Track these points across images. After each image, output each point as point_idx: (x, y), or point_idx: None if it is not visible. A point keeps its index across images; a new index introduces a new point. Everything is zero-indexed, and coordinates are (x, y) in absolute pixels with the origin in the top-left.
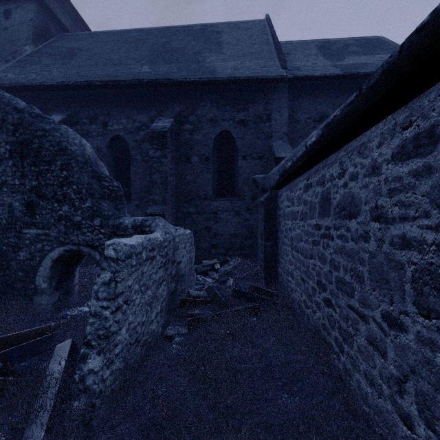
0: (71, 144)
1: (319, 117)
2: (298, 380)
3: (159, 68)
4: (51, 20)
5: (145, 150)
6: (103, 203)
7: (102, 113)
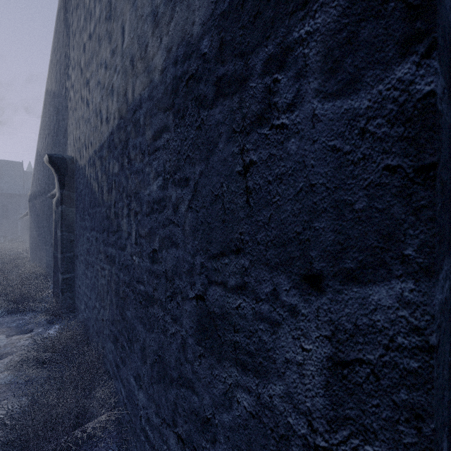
0: None
1: None
2: None
3: None
4: None
5: None
6: None
7: None
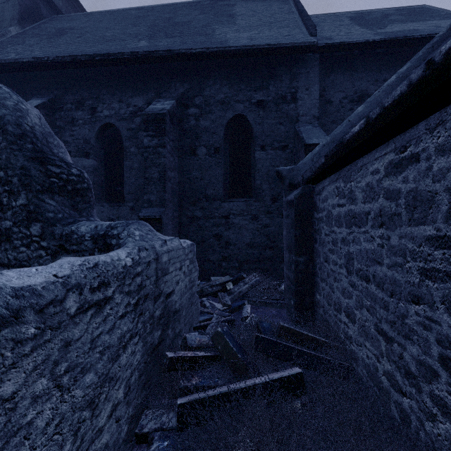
0: None
1: (357, 96)
2: None
3: (159, 42)
4: None
5: (141, 141)
6: (47, 200)
7: (90, 97)
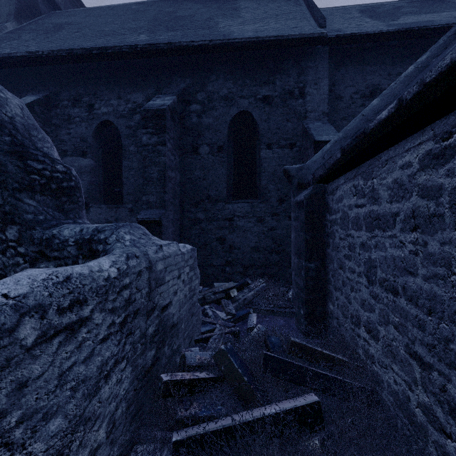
0: None
1: (369, 91)
2: None
3: (160, 35)
4: None
5: (140, 139)
6: (26, 199)
7: (87, 93)
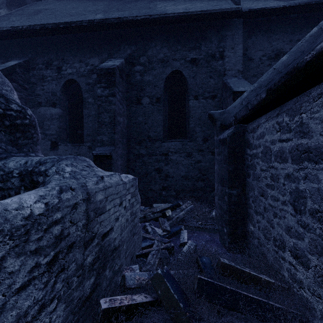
0: None
1: (274, 54)
2: None
3: (112, 14)
4: None
5: (97, 93)
6: None
7: (57, 58)
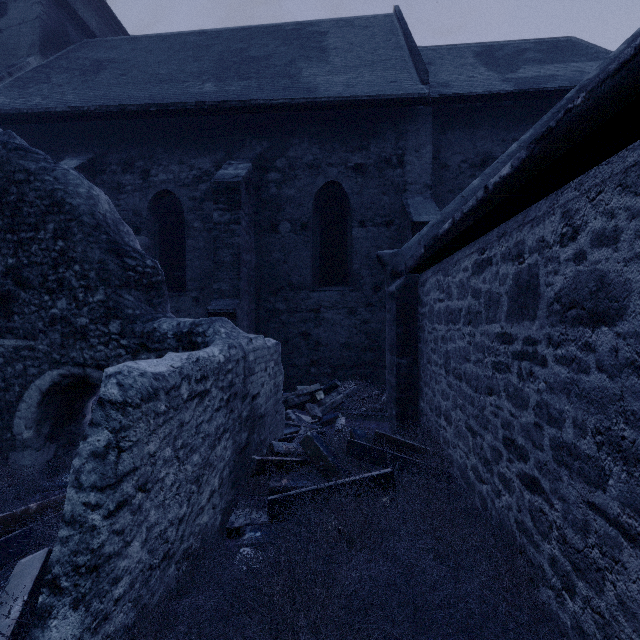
0: (72, 195)
1: (480, 159)
2: (478, 638)
3: (230, 86)
4: (69, 19)
5: (207, 213)
6: (125, 295)
7: (142, 156)
